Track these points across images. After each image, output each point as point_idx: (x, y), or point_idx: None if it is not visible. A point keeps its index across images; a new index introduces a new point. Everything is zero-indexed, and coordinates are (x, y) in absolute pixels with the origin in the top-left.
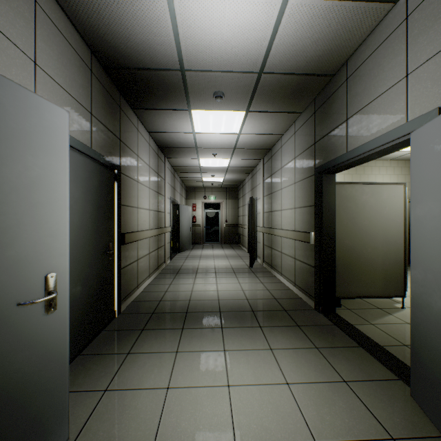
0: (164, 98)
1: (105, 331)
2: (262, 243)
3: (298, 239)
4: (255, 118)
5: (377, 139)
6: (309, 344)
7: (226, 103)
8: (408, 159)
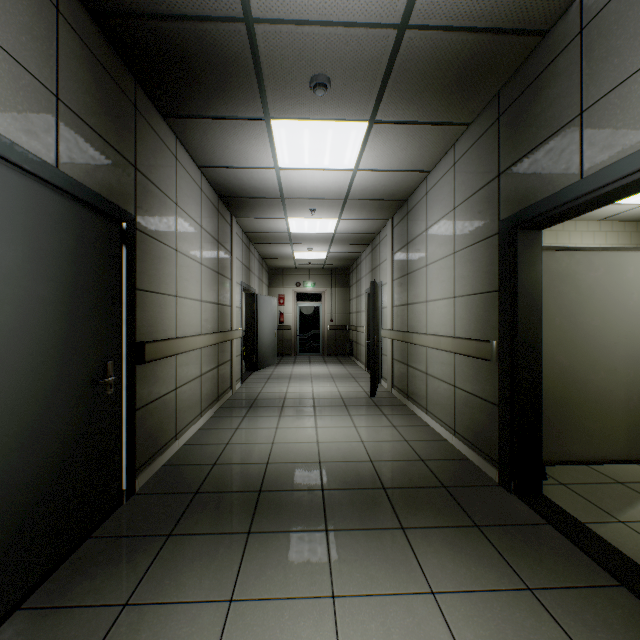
0: (218, 91)
1: (92, 540)
2: (391, 357)
3: (461, 352)
4: (384, 138)
5: None
6: (511, 577)
7: (333, 102)
8: (629, 219)
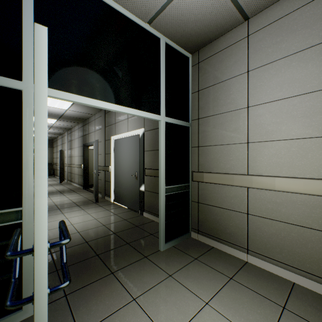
0: None
1: None
2: (67, 171)
3: (79, 167)
4: (61, 121)
5: (92, 142)
6: (77, 193)
7: (48, 117)
8: None
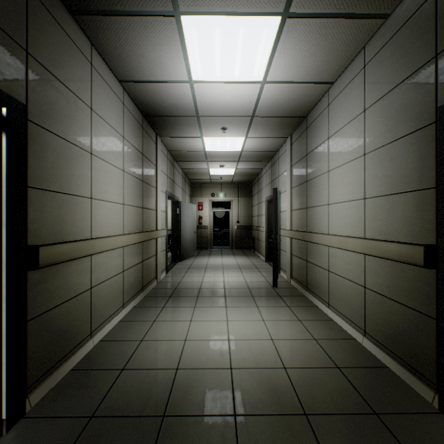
0: None
1: None
2: (290, 252)
3: (377, 254)
4: (295, 39)
5: None
6: None
7: None
8: None
